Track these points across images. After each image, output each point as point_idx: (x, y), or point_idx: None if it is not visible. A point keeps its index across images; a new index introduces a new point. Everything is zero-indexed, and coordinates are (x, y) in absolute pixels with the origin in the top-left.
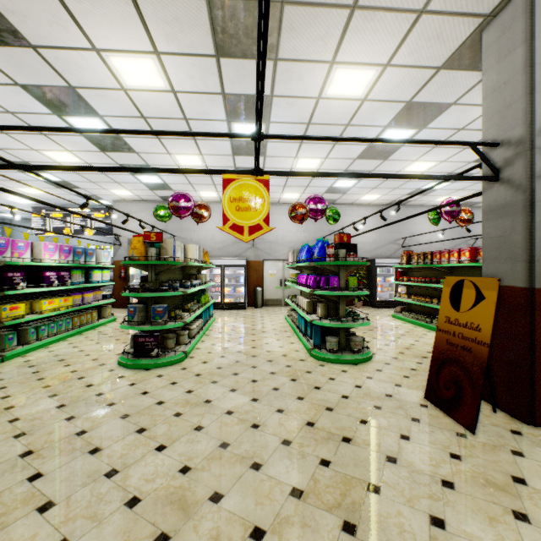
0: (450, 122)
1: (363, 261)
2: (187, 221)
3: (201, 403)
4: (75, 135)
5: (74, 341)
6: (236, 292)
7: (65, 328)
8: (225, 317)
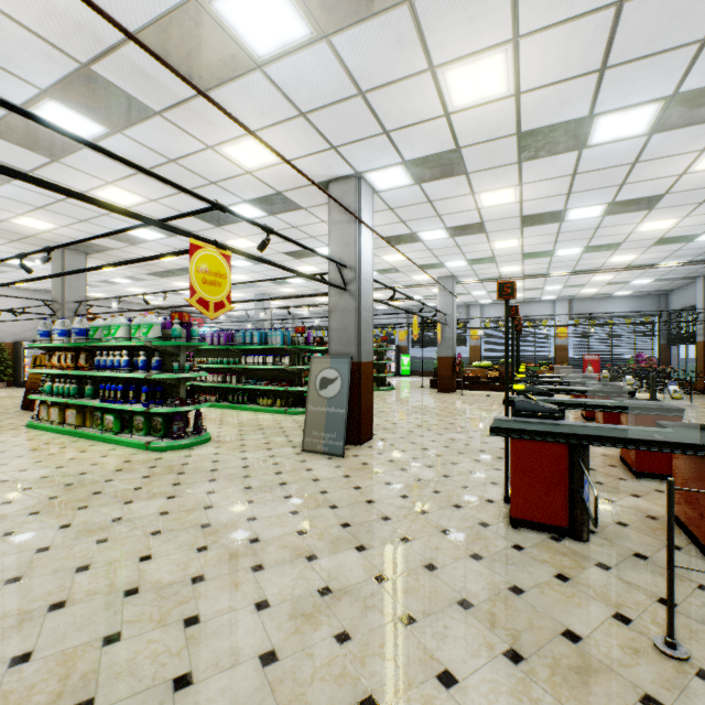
0: None
1: (9, 343)
2: None
3: None
4: None
5: None
6: None
7: None
8: None
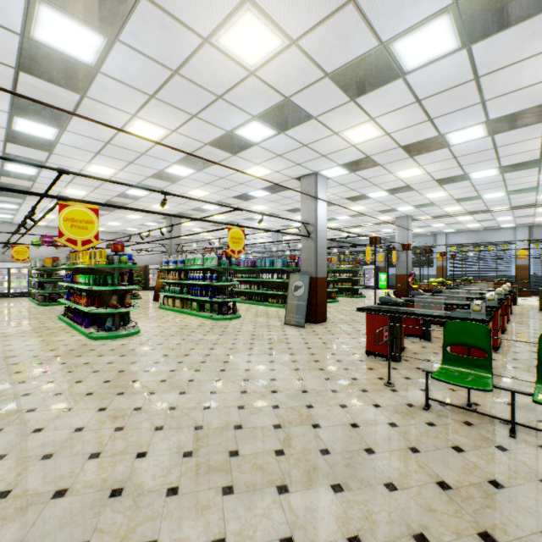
0: None
1: (143, 266)
2: (14, 237)
3: None
4: None
5: None
6: None
7: None
8: None
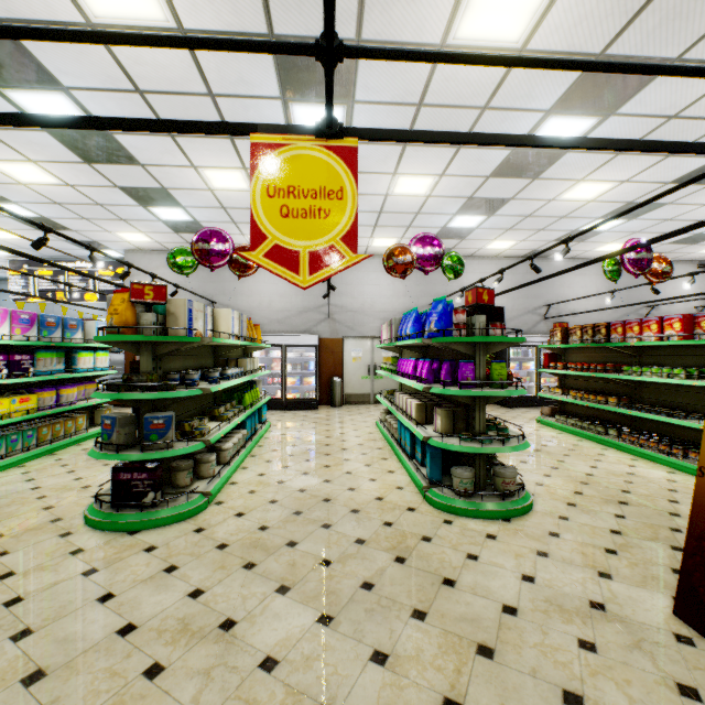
0: (658, 103)
1: None
2: (232, 280)
3: (212, 631)
4: (34, 130)
5: (34, 469)
6: (303, 385)
7: (23, 445)
8: (285, 422)
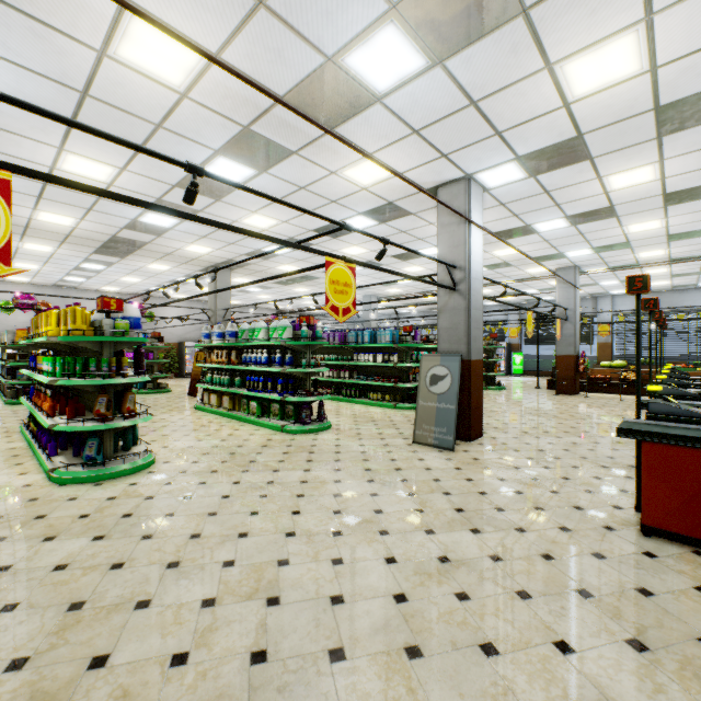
0: None
1: (176, 343)
2: None
3: None
4: None
5: None
6: None
7: None
8: None
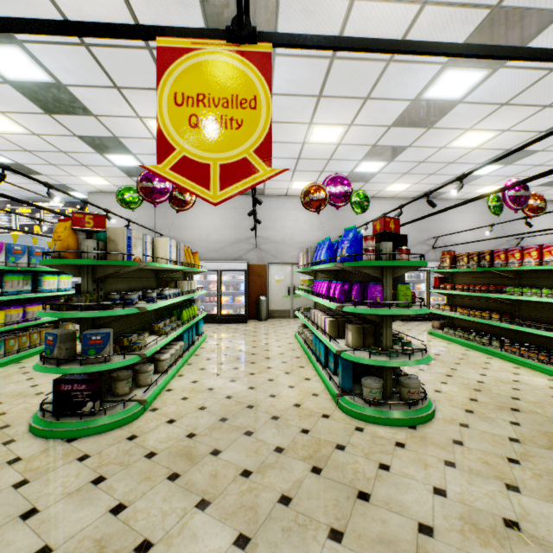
0: None
1: None
2: (177, 216)
3: None
4: None
5: None
6: (235, 302)
7: None
8: (219, 334)
